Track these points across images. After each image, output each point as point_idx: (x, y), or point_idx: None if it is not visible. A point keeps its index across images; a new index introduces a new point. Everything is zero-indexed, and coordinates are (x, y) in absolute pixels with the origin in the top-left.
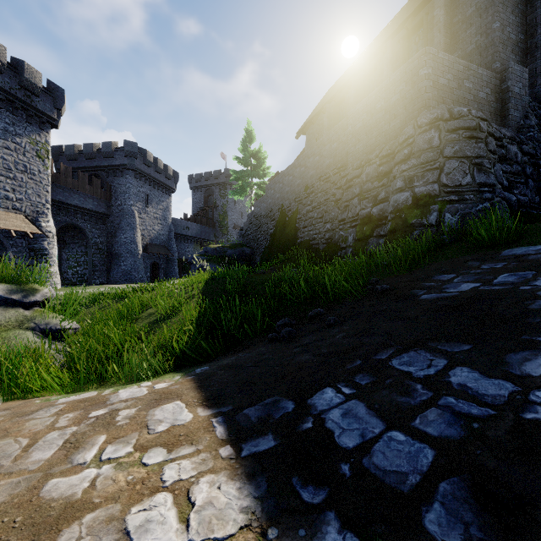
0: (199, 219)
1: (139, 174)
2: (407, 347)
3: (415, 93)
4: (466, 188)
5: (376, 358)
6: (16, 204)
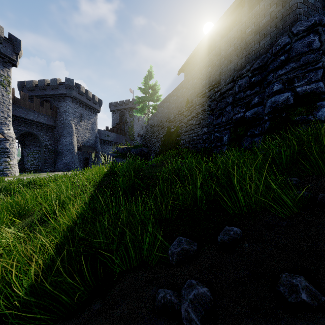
0: (115, 130)
1: (75, 100)
2: None
3: (286, 11)
4: None
5: None
6: None
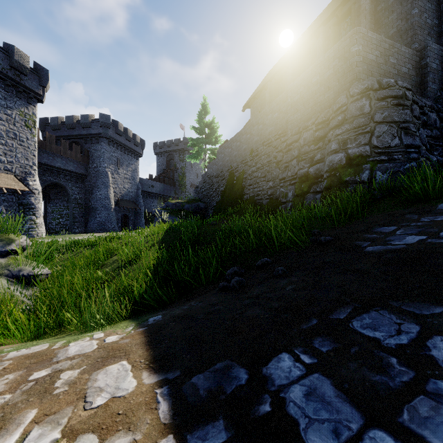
0: (162, 179)
1: (111, 141)
2: (366, 306)
3: (347, 67)
4: (394, 149)
5: (333, 318)
6: (7, 165)
